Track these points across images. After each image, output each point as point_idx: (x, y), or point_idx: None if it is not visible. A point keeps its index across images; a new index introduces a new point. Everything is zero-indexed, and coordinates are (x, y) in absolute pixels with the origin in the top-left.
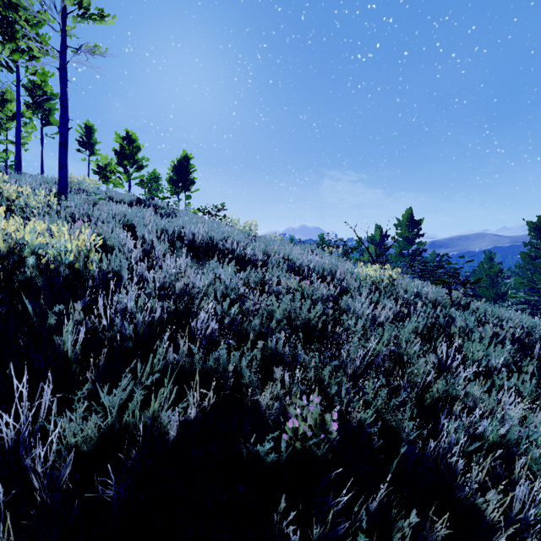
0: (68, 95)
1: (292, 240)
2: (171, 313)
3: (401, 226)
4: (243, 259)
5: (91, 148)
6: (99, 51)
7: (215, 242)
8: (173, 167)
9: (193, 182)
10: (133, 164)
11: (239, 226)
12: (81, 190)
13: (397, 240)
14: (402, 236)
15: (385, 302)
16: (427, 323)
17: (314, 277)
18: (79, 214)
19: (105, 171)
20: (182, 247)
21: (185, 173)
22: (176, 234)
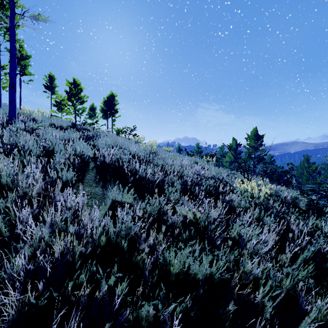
0: (17, 50)
1: (179, 147)
2: (51, 275)
3: (250, 139)
4: (143, 179)
5: (52, 90)
6: (42, 18)
7: (123, 162)
8: (104, 102)
9: (117, 111)
10: (77, 100)
11: (143, 145)
12: (31, 119)
13: (247, 148)
14: (251, 145)
15: (267, 220)
16: (315, 250)
17: (202, 194)
18: (9, 141)
19: (60, 104)
20: (93, 168)
21: (111, 105)
22: (91, 156)
